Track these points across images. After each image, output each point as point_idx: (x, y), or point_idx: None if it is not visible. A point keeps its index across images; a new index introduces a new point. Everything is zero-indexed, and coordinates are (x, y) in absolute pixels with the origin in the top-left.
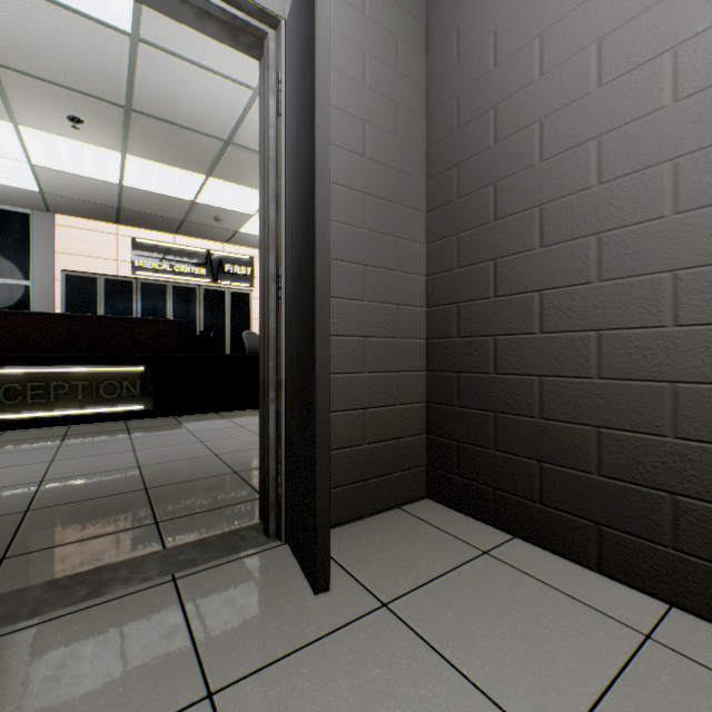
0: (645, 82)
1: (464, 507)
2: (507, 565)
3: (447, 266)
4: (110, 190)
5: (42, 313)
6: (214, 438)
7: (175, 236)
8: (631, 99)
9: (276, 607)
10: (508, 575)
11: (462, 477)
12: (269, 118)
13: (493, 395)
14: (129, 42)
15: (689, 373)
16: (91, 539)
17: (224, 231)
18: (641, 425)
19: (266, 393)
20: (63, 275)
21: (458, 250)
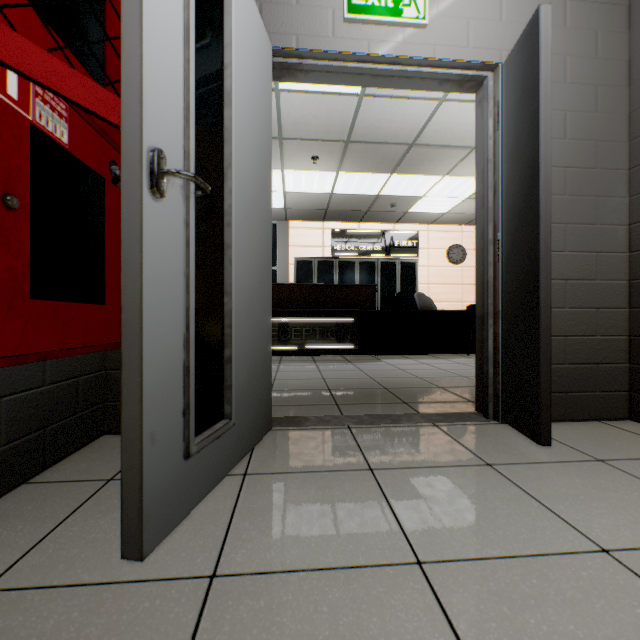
0: None
1: None
2: None
3: None
4: (324, 199)
5: (299, 284)
6: (409, 369)
7: (358, 224)
8: None
9: (511, 446)
10: None
11: None
12: (488, 133)
13: None
14: (357, 100)
15: None
16: (373, 404)
17: (395, 214)
18: None
19: (485, 321)
20: (294, 261)
21: None
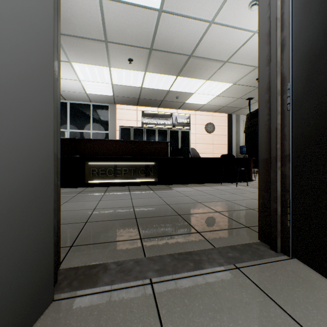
0: None
1: None
2: None
3: None
4: (137, 91)
5: (120, 140)
6: (191, 195)
7: (157, 108)
8: None
9: None
10: None
11: None
12: None
13: None
14: (157, 14)
15: None
16: (172, 235)
17: (178, 103)
18: None
19: (273, 163)
20: (120, 128)
21: None
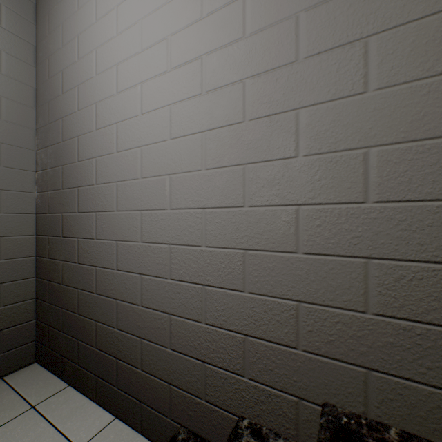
0: (109, 136)
1: (51, 368)
2: (39, 415)
3: (45, 210)
4: None
5: None
6: None
7: None
8: (105, 142)
9: None
10: (31, 425)
11: (50, 349)
12: None
13: (62, 297)
14: None
15: (121, 295)
16: None
17: None
18: (108, 321)
19: None
20: None
21: (49, 202)
